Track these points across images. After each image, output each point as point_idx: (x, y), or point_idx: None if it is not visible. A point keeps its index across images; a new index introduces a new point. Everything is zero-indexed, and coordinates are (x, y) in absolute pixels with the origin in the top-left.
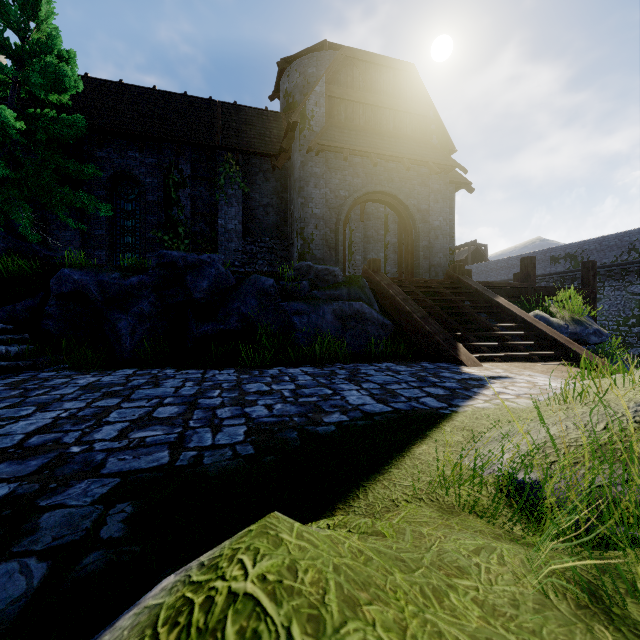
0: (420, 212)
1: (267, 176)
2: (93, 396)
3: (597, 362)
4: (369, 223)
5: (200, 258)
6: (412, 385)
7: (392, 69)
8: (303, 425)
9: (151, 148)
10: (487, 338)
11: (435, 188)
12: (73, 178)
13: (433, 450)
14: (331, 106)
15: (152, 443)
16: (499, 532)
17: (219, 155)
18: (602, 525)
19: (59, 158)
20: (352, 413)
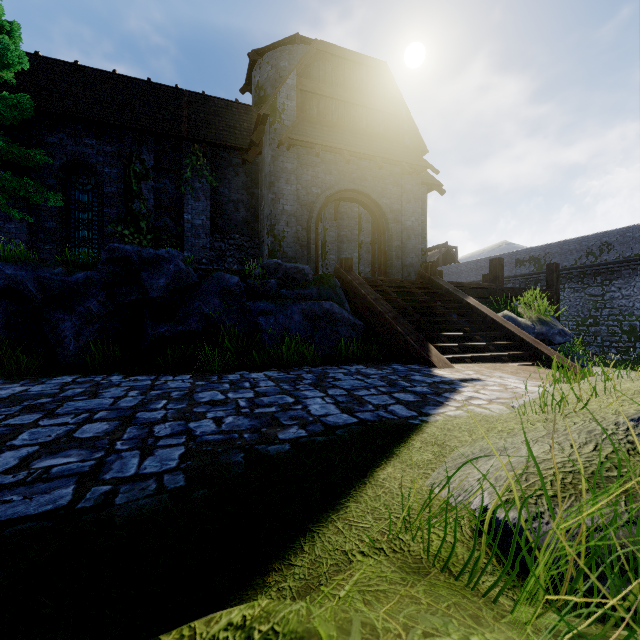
0: (393, 212)
1: (237, 170)
2: (9, 411)
3: (563, 362)
4: (343, 222)
5: (157, 253)
6: (381, 390)
7: (365, 66)
8: (253, 444)
9: (110, 136)
10: (458, 338)
11: (407, 188)
12: (19, 164)
13: (399, 473)
14: (303, 100)
15: (57, 475)
16: (478, 604)
17: (185, 146)
18: (603, 583)
19: (0, 141)
20: (312, 426)
